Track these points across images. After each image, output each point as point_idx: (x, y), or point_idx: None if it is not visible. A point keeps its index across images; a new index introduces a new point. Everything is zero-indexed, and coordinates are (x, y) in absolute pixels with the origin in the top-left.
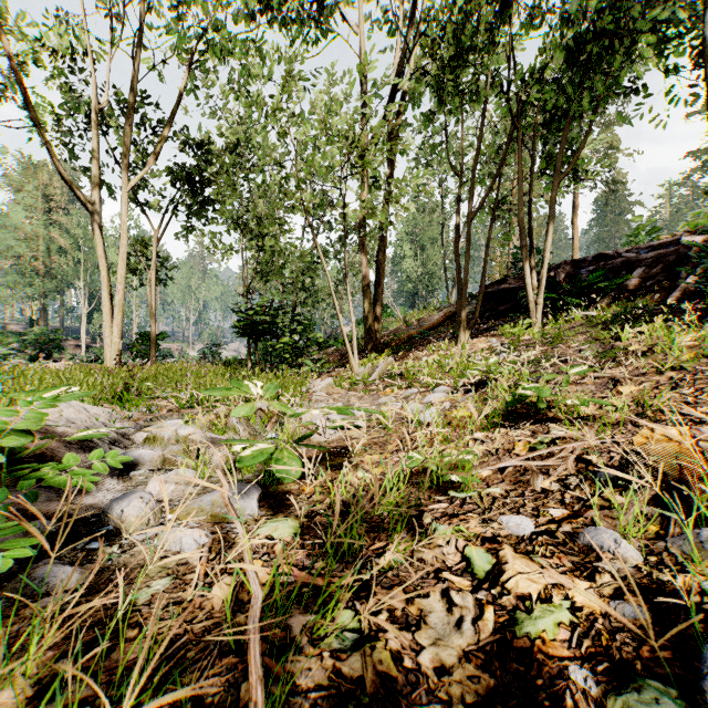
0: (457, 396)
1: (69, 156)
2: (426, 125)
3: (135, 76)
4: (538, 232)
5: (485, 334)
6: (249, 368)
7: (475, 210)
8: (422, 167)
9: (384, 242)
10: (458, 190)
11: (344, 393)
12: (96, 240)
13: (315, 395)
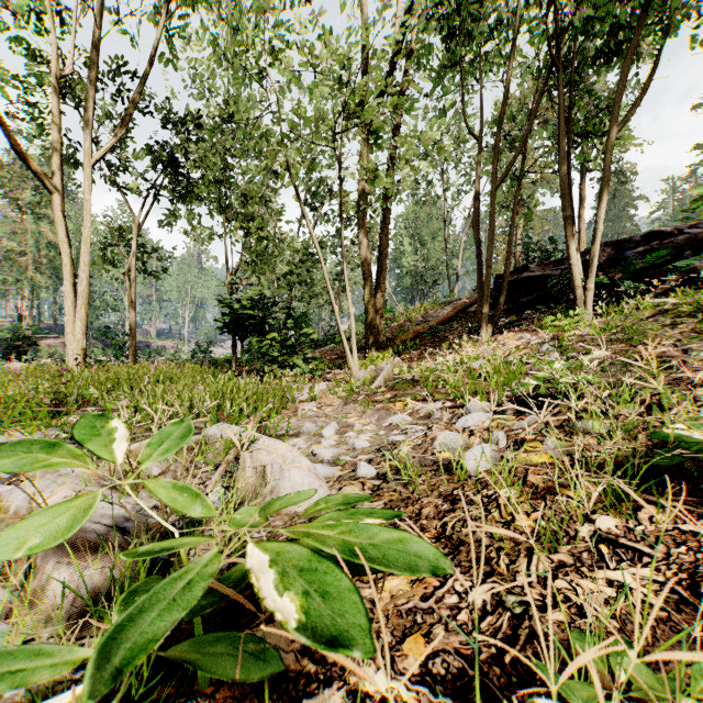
0: (508, 419)
1: (39, 135)
2: (438, 81)
3: (98, 30)
4: (540, 227)
5: (511, 329)
6: (234, 369)
7: (502, 176)
8: (423, 157)
9: (387, 224)
10: (478, 156)
11: (340, 404)
12: (57, 222)
13: (302, 409)
